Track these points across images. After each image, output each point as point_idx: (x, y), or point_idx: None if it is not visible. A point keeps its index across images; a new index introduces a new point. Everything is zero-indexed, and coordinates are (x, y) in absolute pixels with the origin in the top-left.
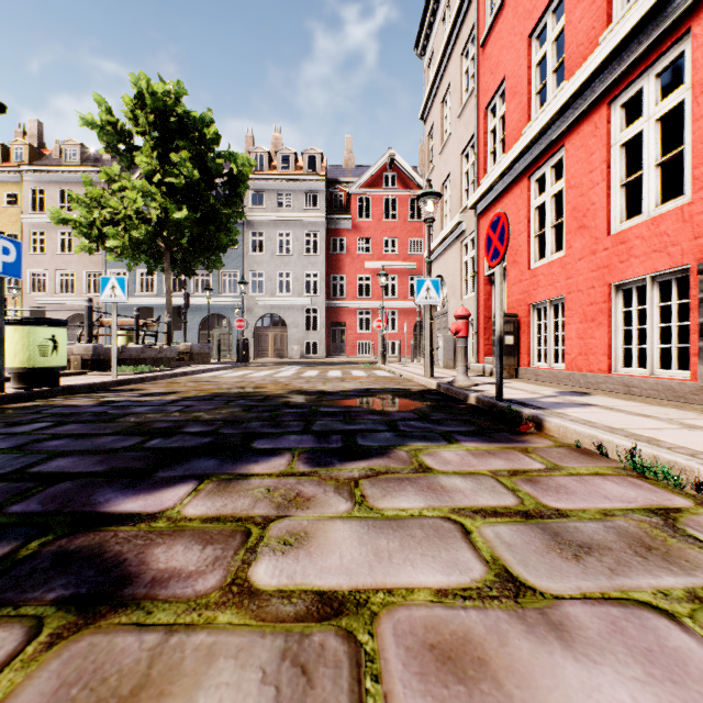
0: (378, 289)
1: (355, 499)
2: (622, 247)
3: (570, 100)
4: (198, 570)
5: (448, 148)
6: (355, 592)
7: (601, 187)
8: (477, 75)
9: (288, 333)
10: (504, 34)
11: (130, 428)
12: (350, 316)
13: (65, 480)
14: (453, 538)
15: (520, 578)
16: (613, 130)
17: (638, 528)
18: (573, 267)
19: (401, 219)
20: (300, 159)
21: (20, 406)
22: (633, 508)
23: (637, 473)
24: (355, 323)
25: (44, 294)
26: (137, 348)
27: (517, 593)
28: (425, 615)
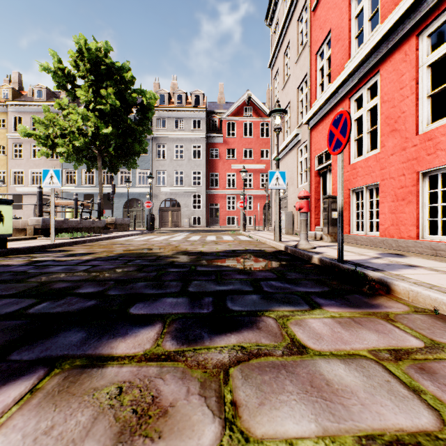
0: (240, 182)
1: (224, 411)
2: (429, 143)
3: (385, 36)
4: None
5: (288, 85)
6: None
7: (410, 99)
8: (309, 31)
9: (181, 211)
10: None
11: (31, 289)
12: (222, 200)
13: None
14: None
15: None
16: (420, 55)
17: None
18: (386, 160)
19: (255, 136)
20: (189, 98)
21: None
22: None
23: None
24: (225, 204)
25: (22, 186)
26: (76, 221)
27: None
28: None
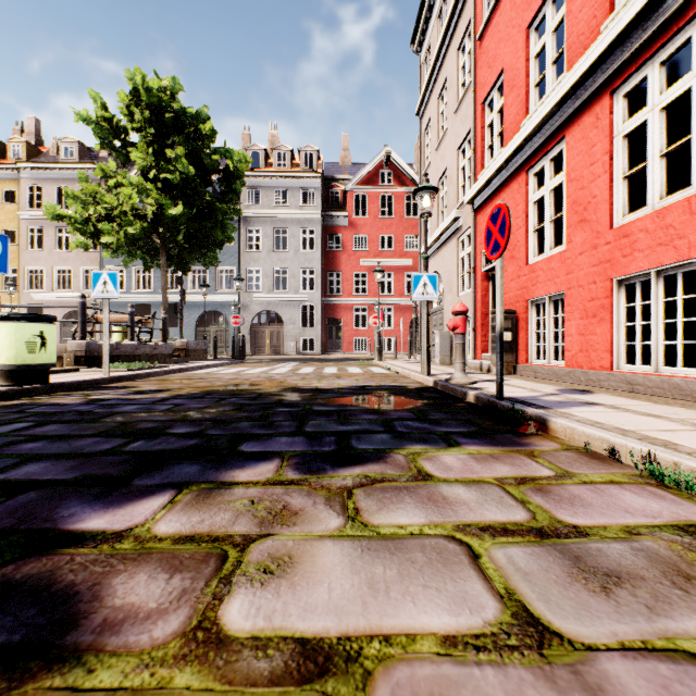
0: (374, 286)
1: (348, 513)
2: (625, 241)
3: (571, 91)
4: (159, 608)
5: (445, 144)
6: (345, 640)
7: (603, 179)
8: (474, 69)
9: (284, 329)
10: (502, 27)
11: (113, 429)
12: (347, 313)
13: (30, 490)
14: (459, 564)
15: (542, 619)
16: (615, 120)
17: (670, 551)
18: (574, 262)
19: (397, 216)
20: (296, 157)
21: (4, 405)
22: (659, 524)
23: (656, 482)
24: (351, 320)
25: (41, 291)
26: (132, 345)
27: (541, 642)
28: (431, 675)
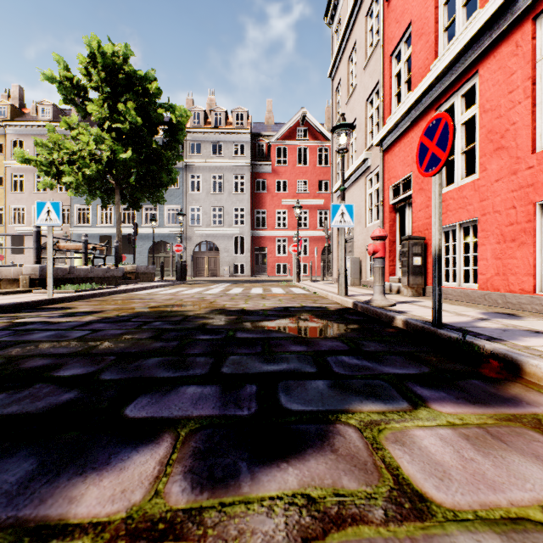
0: (293, 221)
1: None
2: None
3: (488, 22)
4: None
5: (354, 98)
6: None
7: (524, 105)
8: (382, 26)
9: (220, 256)
10: None
11: None
12: (271, 243)
13: None
14: None
15: None
16: (538, 45)
17: None
18: (489, 189)
19: (311, 164)
20: (230, 117)
21: None
22: None
23: None
24: (274, 248)
25: (23, 225)
26: (85, 269)
27: None
28: None
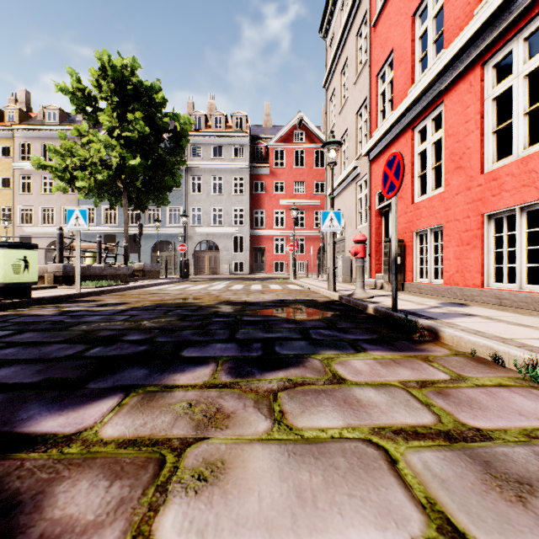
0: (290, 221)
1: (274, 416)
2: (494, 183)
3: (449, 63)
4: (96, 521)
5: (346, 109)
6: None
7: (475, 134)
8: (369, 49)
9: (220, 255)
10: (392, 15)
11: (77, 337)
12: (269, 242)
13: None
14: (379, 470)
15: (467, 535)
16: (486, 86)
17: None
18: (451, 200)
19: (308, 166)
20: (229, 120)
21: None
22: None
23: (538, 385)
24: (272, 247)
25: (31, 225)
26: (100, 267)
27: None
28: None
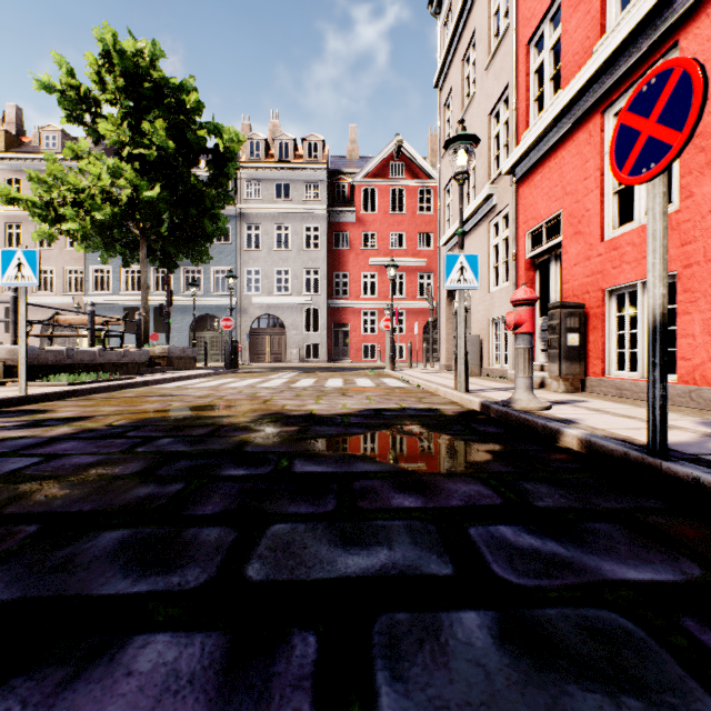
0: (384, 288)
1: None
2: None
3: None
4: None
5: (471, 112)
6: None
7: None
8: (515, 2)
9: (286, 335)
10: None
11: None
12: (354, 317)
13: None
14: None
15: None
16: None
17: None
18: (698, 225)
19: (409, 211)
20: (300, 148)
21: None
22: None
23: None
24: (359, 325)
25: None
26: (91, 351)
27: None
28: None
